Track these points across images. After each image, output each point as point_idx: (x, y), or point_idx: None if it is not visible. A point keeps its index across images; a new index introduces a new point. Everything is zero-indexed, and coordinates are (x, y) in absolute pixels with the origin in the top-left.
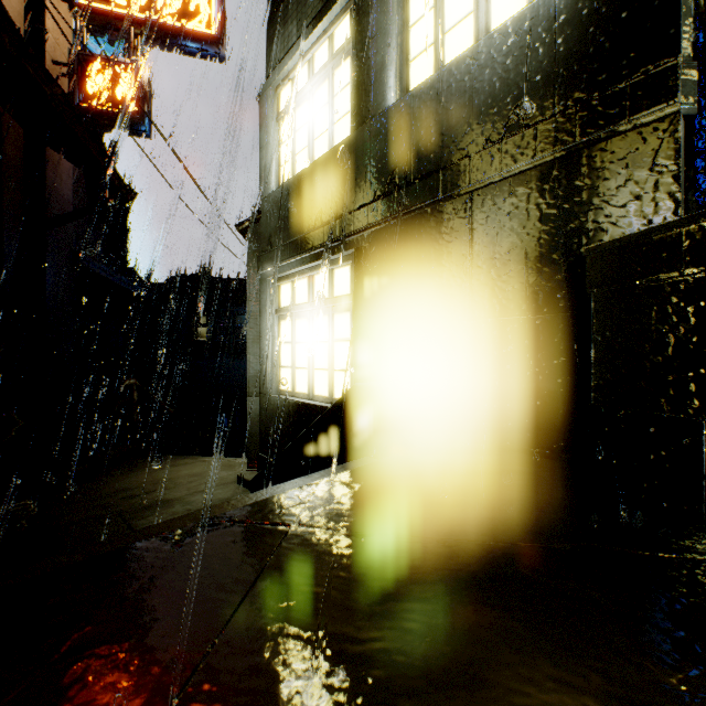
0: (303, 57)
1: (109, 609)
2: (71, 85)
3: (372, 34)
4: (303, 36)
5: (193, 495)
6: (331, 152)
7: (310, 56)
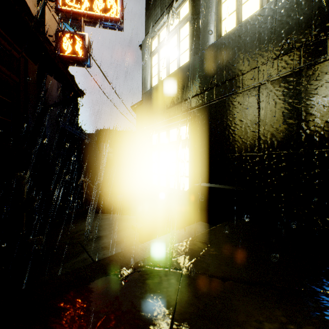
0: (164, 24)
1: (98, 327)
2: (56, 45)
3: (201, 9)
4: (164, 14)
5: (112, 234)
6: (179, 69)
7: (167, 23)
